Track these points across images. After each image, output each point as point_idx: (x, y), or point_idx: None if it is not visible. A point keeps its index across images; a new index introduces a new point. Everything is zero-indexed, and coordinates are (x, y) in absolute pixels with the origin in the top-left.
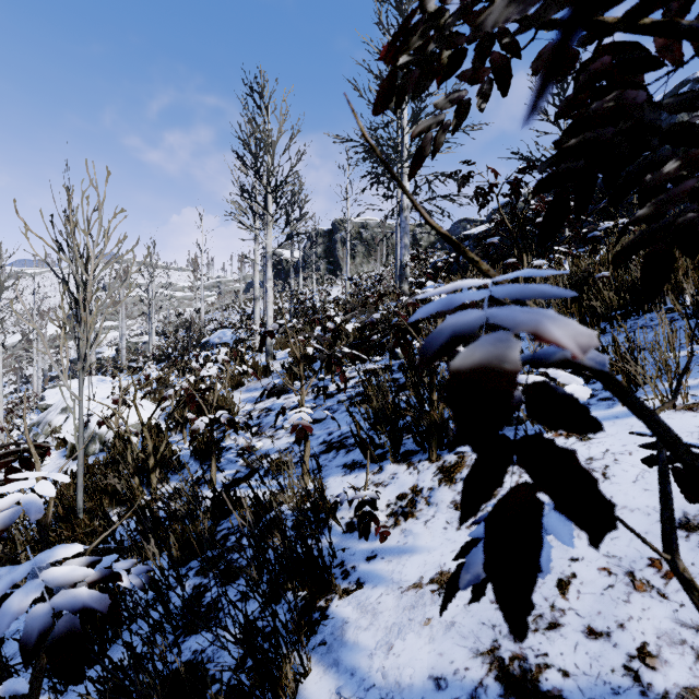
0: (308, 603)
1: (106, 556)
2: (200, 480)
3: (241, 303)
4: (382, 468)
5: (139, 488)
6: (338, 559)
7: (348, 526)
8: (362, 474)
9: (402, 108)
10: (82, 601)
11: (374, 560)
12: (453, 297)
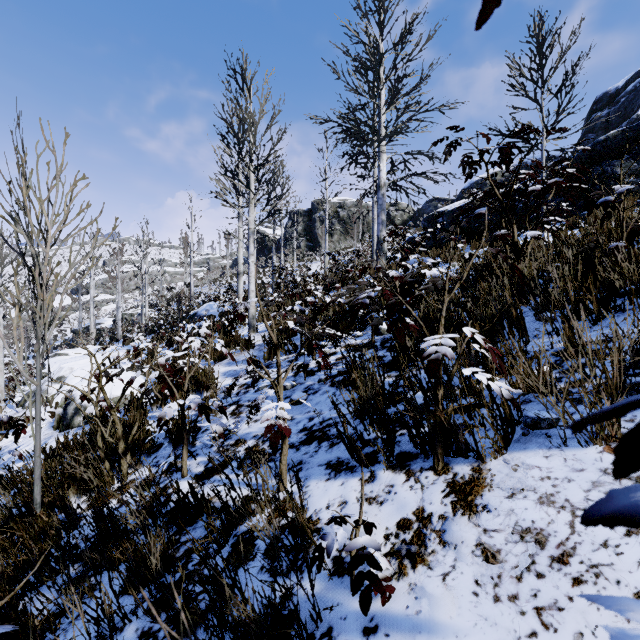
0: None
1: None
2: (172, 466)
3: (228, 277)
4: (374, 474)
5: (109, 473)
6: (323, 623)
7: (336, 565)
8: (349, 481)
9: (379, 89)
10: None
11: (374, 637)
12: None
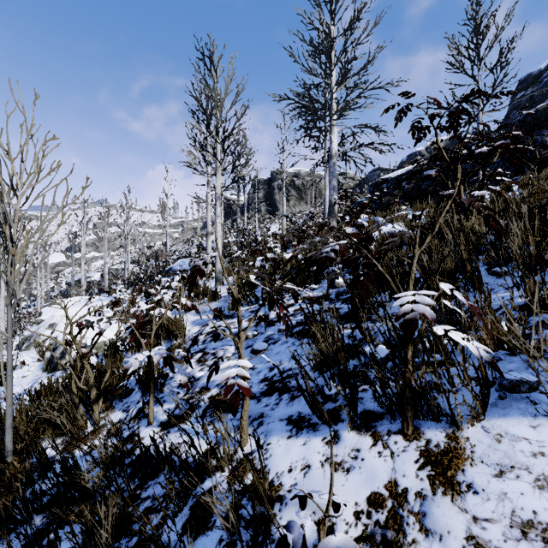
0: None
1: None
2: (141, 412)
3: (199, 237)
4: (338, 435)
5: (83, 418)
6: None
7: (301, 547)
8: (312, 440)
9: (331, 69)
10: None
11: None
12: None
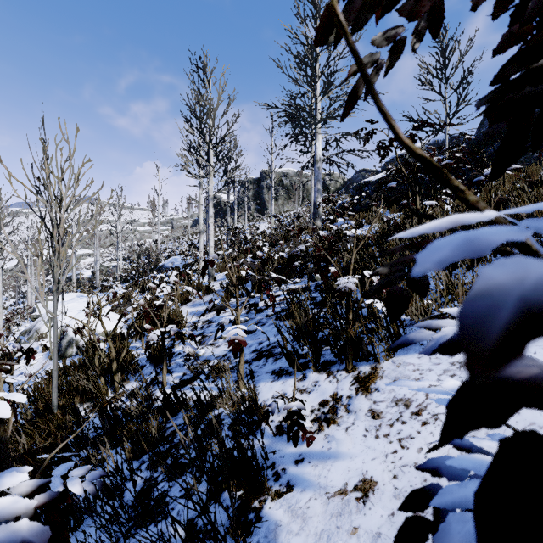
0: (244, 503)
1: (63, 464)
2: (154, 380)
3: (189, 235)
4: (305, 375)
5: (104, 387)
6: (269, 461)
7: (278, 429)
8: (288, 381)
9: (316, 81)
10: (21, 537)
11: (301, 464)
12: (476, 237)
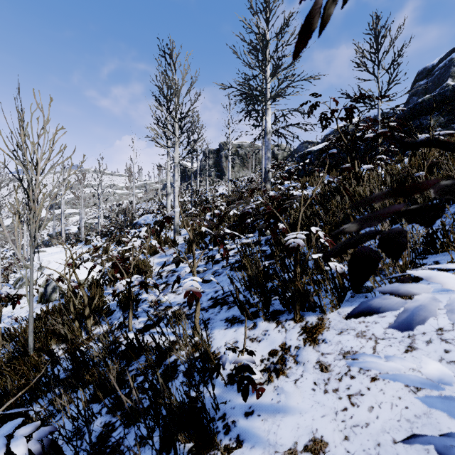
0: None
1: (11, 421)
2: (122, 324)
3: (160, 197)
4: (256, 324)
5: (78, 330)
6: (220, 411)
7: (229, 378)
8: (240, 329)
9: (266, 65)
10: None
11: (251, 417)
12: None
